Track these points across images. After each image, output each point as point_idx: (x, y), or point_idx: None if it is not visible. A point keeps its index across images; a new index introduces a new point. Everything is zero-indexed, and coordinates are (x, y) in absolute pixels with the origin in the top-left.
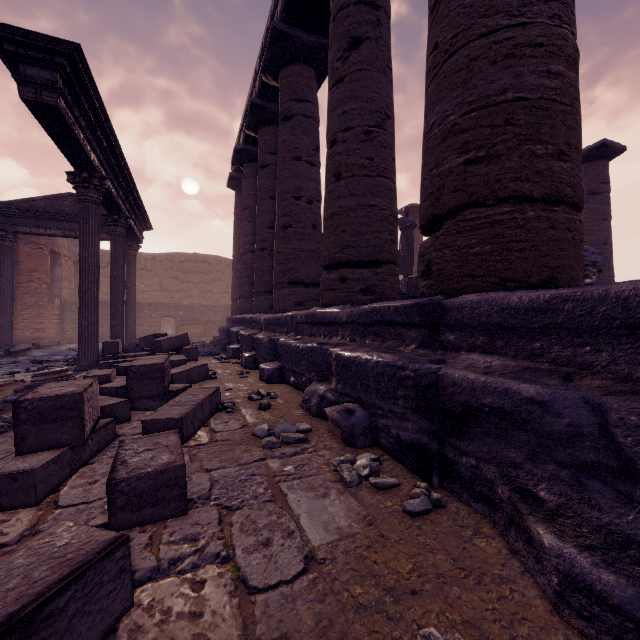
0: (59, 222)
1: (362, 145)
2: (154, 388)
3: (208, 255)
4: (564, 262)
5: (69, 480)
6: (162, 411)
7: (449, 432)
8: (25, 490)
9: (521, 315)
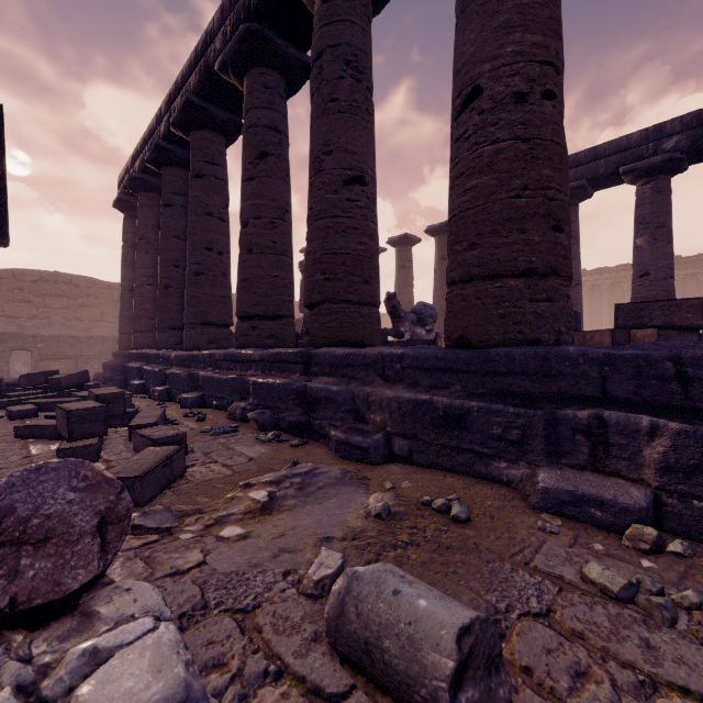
0: None
1: (268, 231)
2: (118, 410)
3: (75, 275)
4: (367, 333)
5: (102, 455)
6: (137, 421)
7: (311, 412)
8: (92, 454)
9: (339, 359)
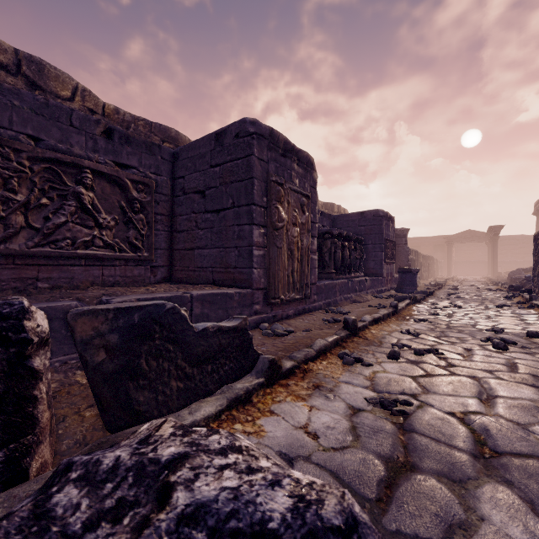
0: (465, 239)
1: None
2: None
3: (516, 236)
4: None
5: None
6: None
7: None
8: None
9: None
